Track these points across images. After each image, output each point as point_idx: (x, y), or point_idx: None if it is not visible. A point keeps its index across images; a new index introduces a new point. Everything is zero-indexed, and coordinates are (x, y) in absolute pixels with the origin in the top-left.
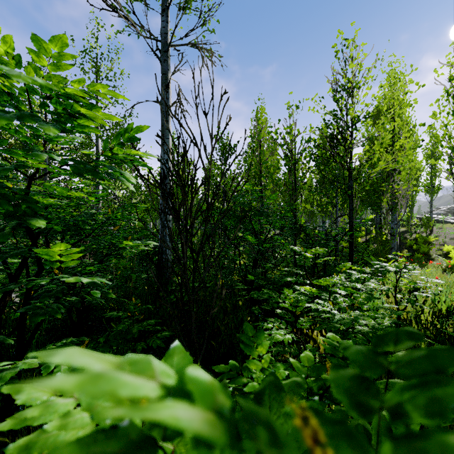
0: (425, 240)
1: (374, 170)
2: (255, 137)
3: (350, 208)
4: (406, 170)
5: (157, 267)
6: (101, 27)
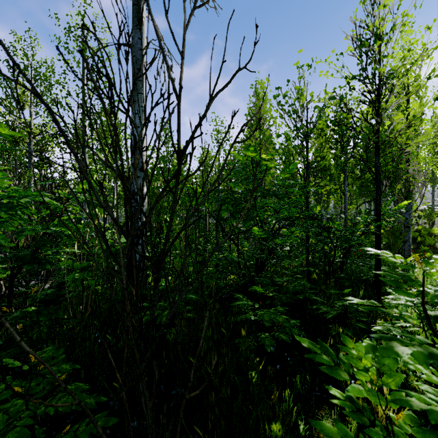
0: (428, 232)
1: (415, 141)
2: (253, 114)
3: (376, 193)
4: (424, 153)
5: (126, 270)
6: (88, 4)
